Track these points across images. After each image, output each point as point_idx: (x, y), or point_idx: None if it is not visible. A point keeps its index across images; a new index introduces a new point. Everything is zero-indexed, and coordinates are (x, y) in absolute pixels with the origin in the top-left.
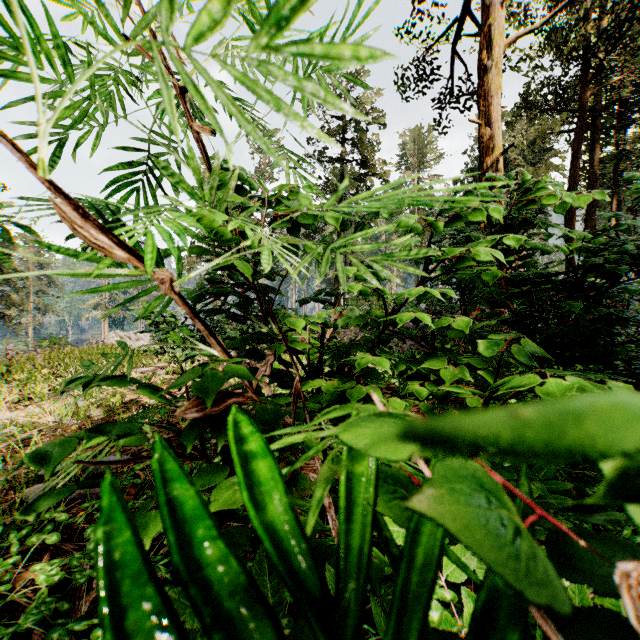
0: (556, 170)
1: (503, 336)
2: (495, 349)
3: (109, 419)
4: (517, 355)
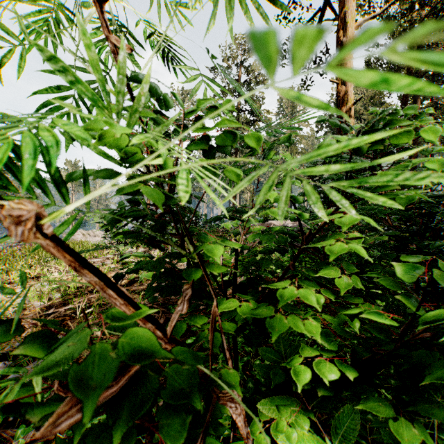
0: None
1: (416, 258)
2: (413, 273)
3: (64, 302)
4: (438, 280)
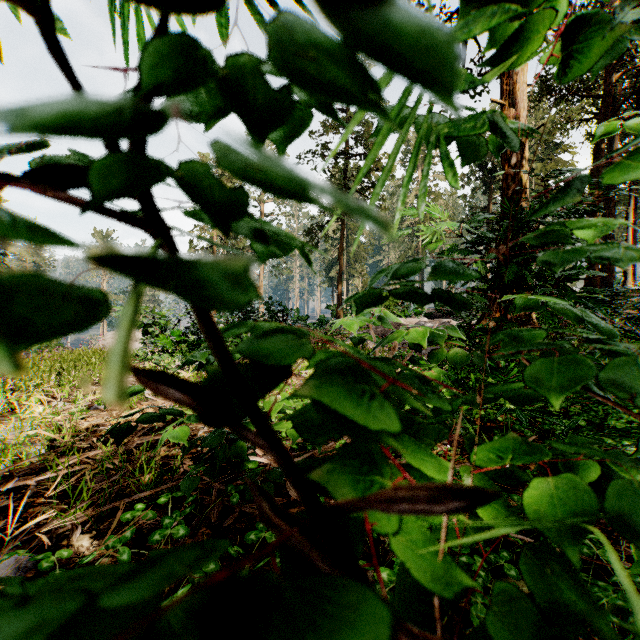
0: (566, 166)
1: None
2: None
3: (41, 466)
4: None
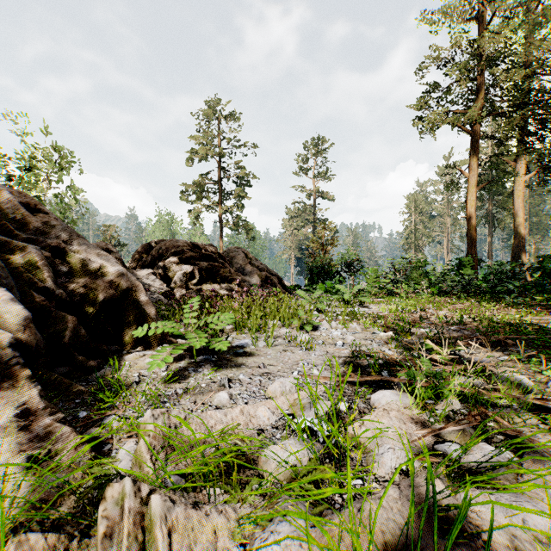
0: None
1: None
2: None
3: None
4: None
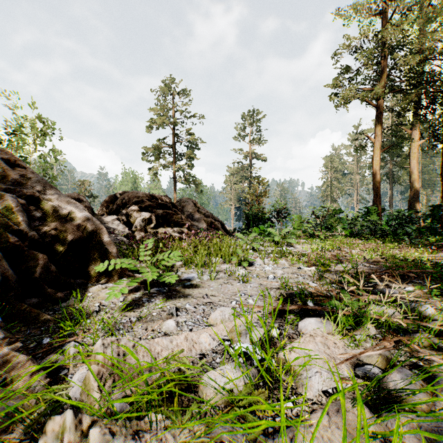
0: None
1: None
2: None
3: None
4: None
